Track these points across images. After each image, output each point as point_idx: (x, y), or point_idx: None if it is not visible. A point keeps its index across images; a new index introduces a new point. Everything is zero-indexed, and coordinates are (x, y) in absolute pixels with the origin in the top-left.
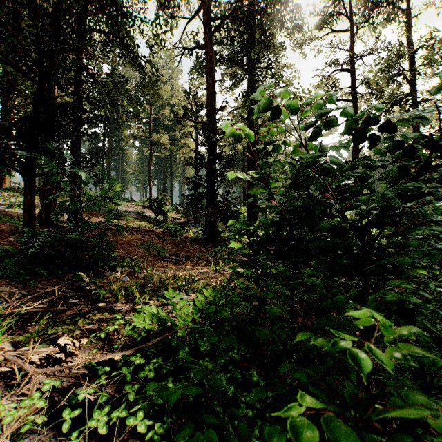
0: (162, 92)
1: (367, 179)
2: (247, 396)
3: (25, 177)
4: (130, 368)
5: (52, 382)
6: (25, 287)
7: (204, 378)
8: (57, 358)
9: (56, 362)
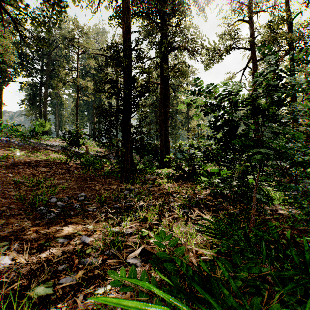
0: (88, 45)
1: None
2: None
3: None
4: None
5: None
6: None
7: None
8: None
9: None
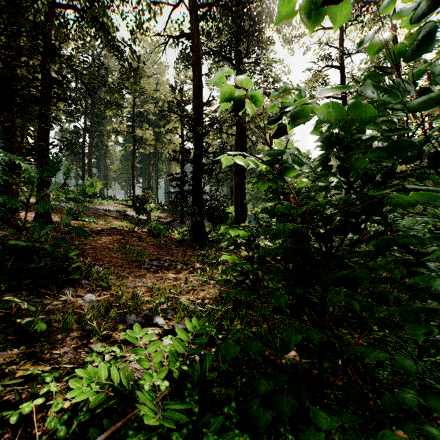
0: (146, 86)
1: None
2: None
3: None
4: None
5: None
6: None
7: None
8: None
9: None
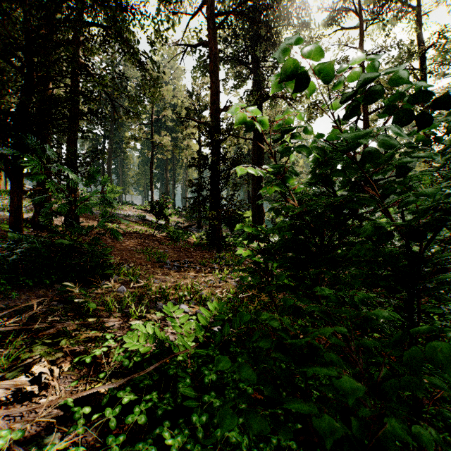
0: (164, 92)
1: (407, 173)
2: (265, 448)
3: (12, 177)
4: (116, 409)
5: (18, 426)
6: (6, 299)
7: (210, 423)
8: (28, 392)
9: (27, 398)
